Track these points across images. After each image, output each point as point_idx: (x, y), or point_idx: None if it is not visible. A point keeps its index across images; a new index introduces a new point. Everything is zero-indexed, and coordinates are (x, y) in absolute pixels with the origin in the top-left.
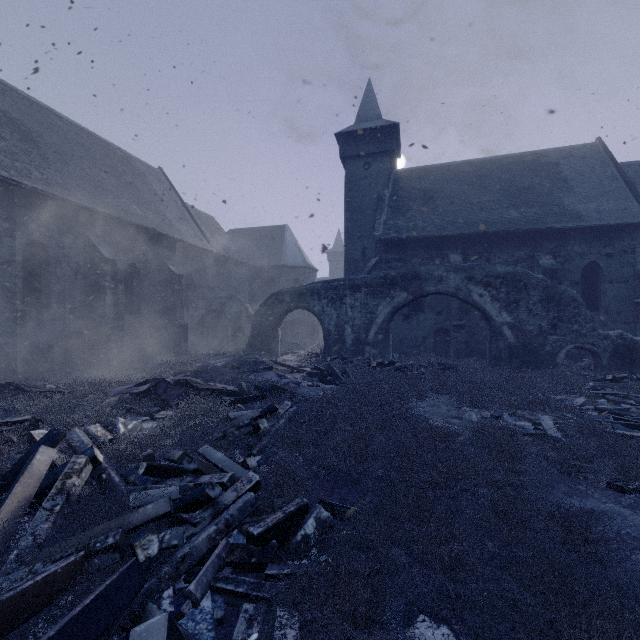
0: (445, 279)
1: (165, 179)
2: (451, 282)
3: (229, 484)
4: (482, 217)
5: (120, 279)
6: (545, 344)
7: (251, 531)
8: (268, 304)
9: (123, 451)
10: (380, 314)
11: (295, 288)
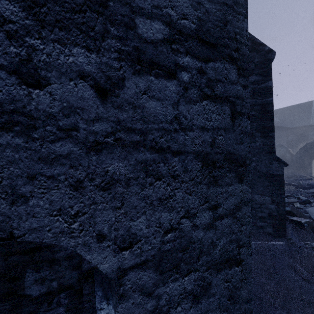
0: None
1: None
2: None
3: (313, 202)
4: None
5: None
6: None
7: None
8: (305, 148)
9: None
10: None
11: None
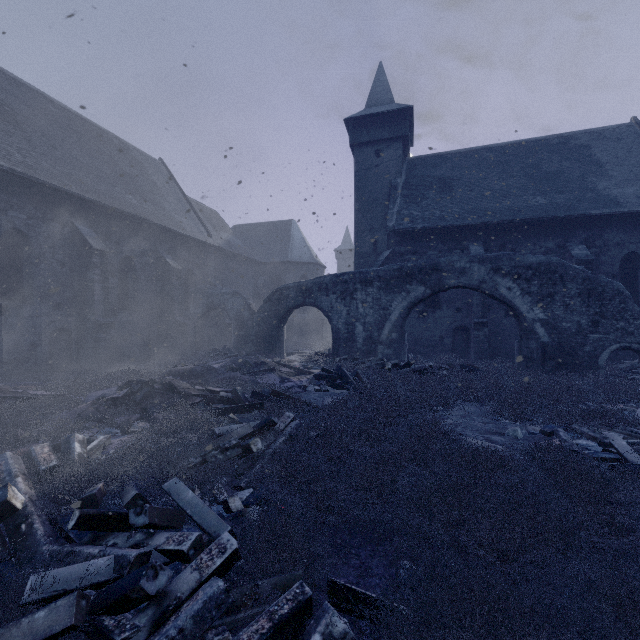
0: (468, 271)
1: (165, 170)
2: (475, 274)
3: (192, 552)
4: (506, 205)
5: (113, 273)
6: (585, 344)
7: None
8: (272, 300)
9: (62, 486)
10: (394, 310)
11: (301, 282)
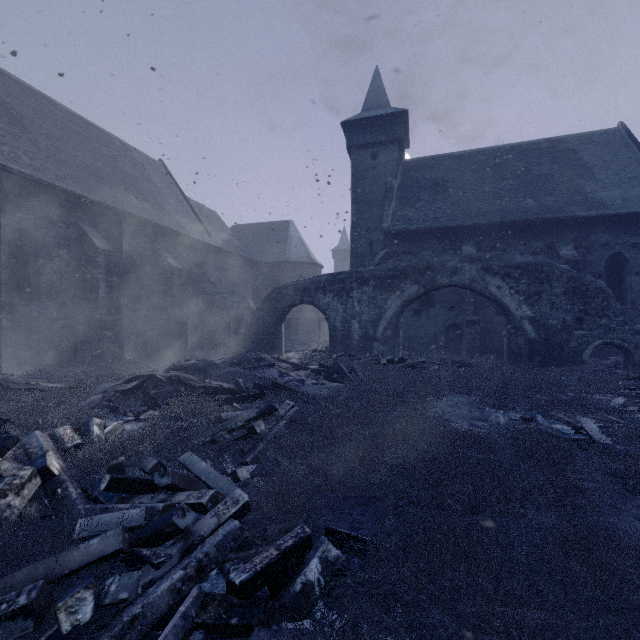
0: (459, 270)
1: (165, 171)
2: (466, 273)
3: (210, 505)
4: (497, 206)
5: (116, 272)
6: (570, 340)
7: (232, 578)
8: (271, 299)
9: (89, 459)
10: (389, 308)
11: (299, 282)
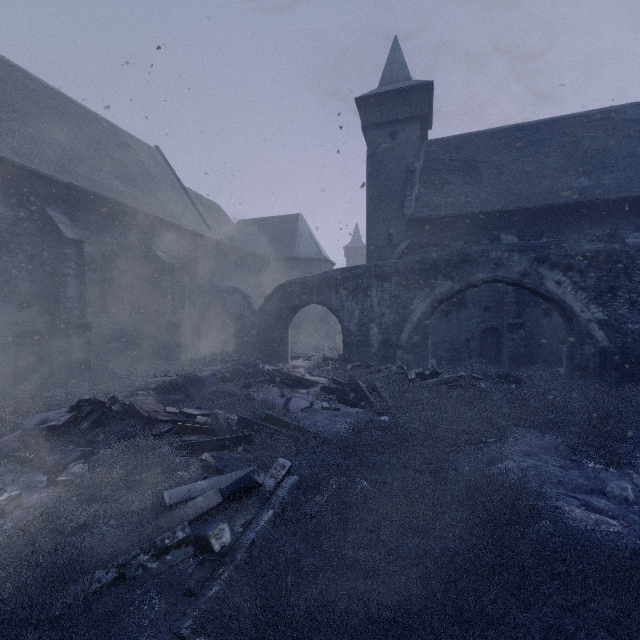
0: (506, 262)
1: (162, 158)
2: (515, 266)
3: None
4: (543, 188)
5: (94, 267)
6: None
7: None
8: (274, 298)
9: None
10: (416, 309)
11: (307, 278)
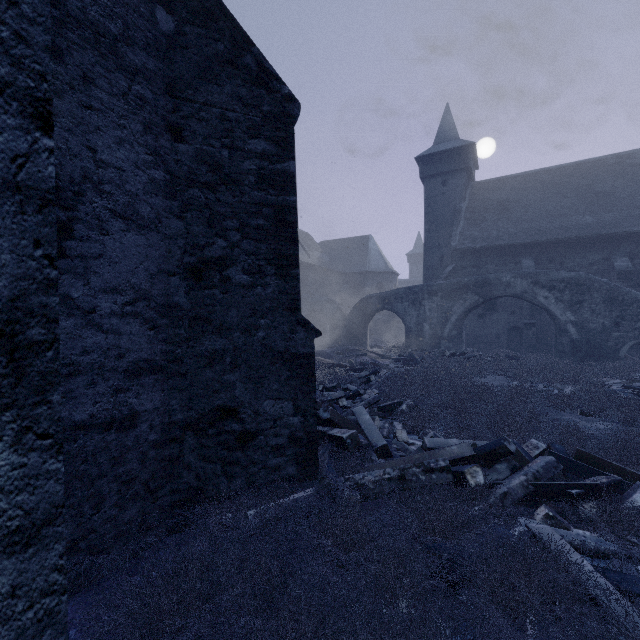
0: (512, 284)
1: None
2: (518, 286)
3: (364, 394)
4: (556, 224)
5: None
6: (608, 340)
7: (379, 405)
8: (359, 306)
9: None
10: (454, 314)
11: (381, 293)
